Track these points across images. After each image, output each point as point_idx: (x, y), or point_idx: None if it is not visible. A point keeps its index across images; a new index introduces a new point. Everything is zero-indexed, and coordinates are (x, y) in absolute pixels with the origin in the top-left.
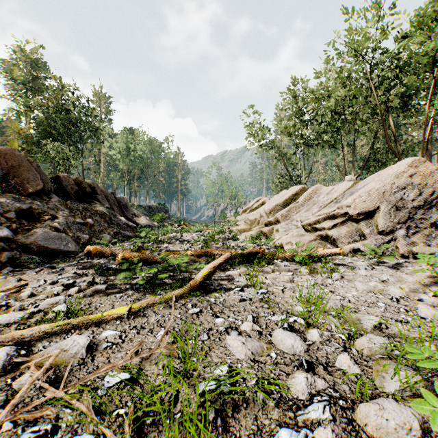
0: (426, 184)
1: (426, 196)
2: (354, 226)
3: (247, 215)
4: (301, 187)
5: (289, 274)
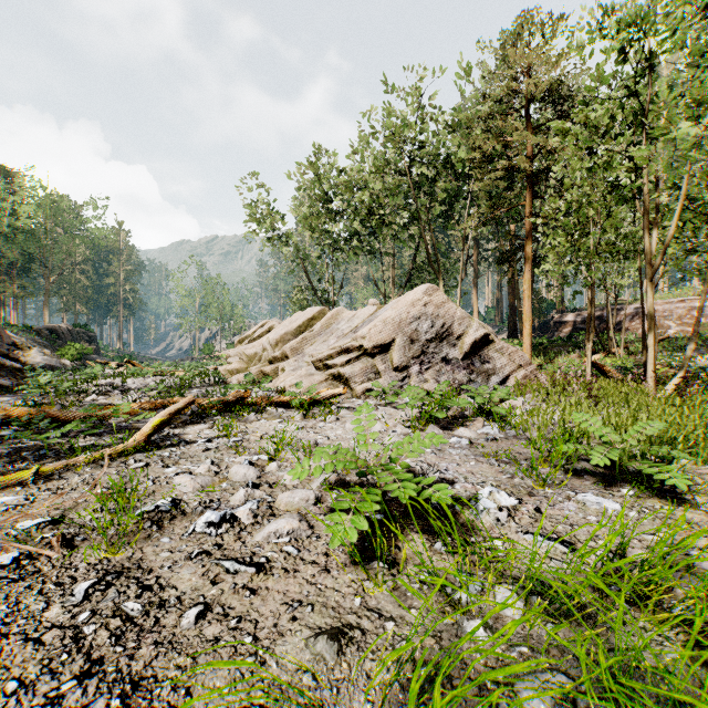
0: (438, 315)
1: (439, 328)
2: (369, 361)
3: (243, 347)
4: (320, 309)
5: (278, 421)
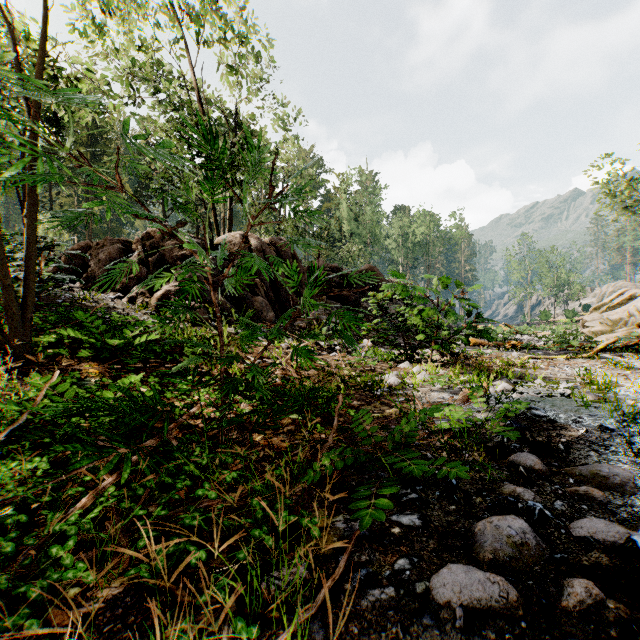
0: None
1: None
2: None
3: (604, 314)
4: None
5: None
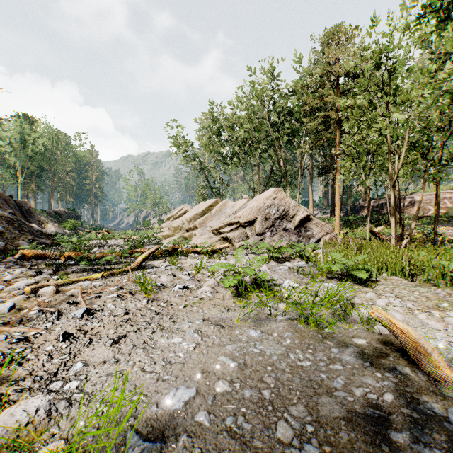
0: (281, 204)
1: (281, 212)
2: (243, 230)
3: (171, 222)
4: (215, 200)
5: (196, 259)
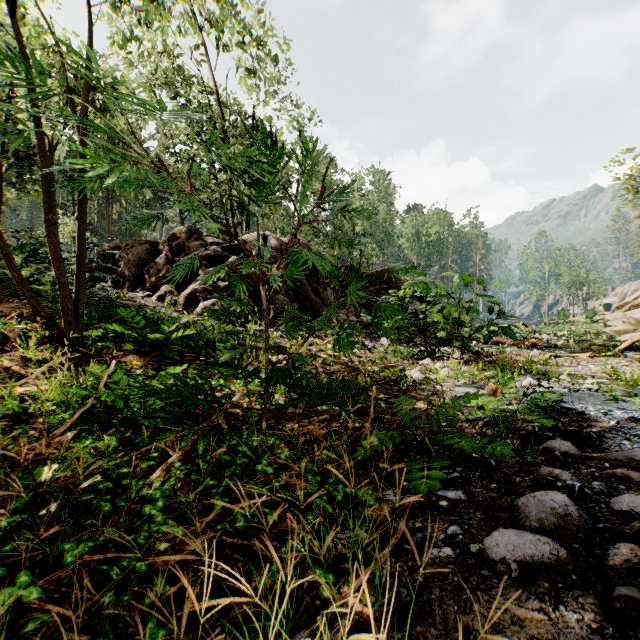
0: None
1: None
2: None
3: (627, 312)
4: None
5: None
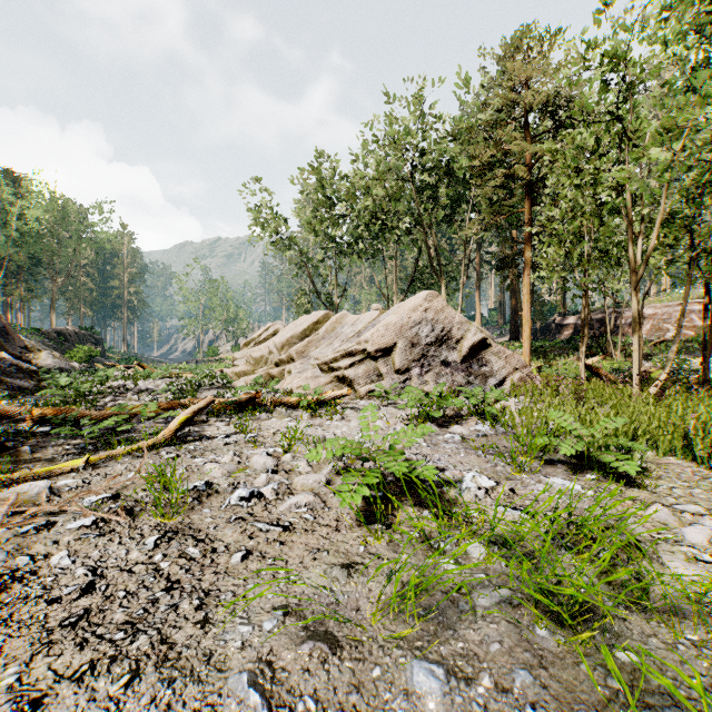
0: (438, 320)
1: (438, 333)
2: (372, 364)
3: (250, 350)
4: (325, 313)
5: (288, 419)
